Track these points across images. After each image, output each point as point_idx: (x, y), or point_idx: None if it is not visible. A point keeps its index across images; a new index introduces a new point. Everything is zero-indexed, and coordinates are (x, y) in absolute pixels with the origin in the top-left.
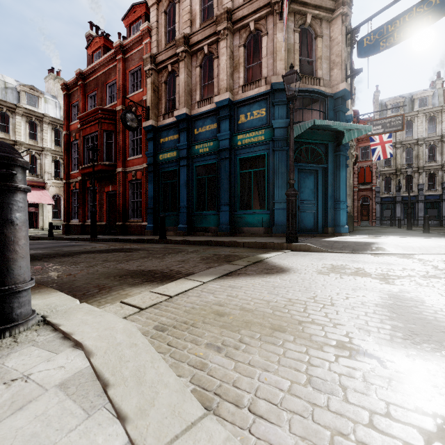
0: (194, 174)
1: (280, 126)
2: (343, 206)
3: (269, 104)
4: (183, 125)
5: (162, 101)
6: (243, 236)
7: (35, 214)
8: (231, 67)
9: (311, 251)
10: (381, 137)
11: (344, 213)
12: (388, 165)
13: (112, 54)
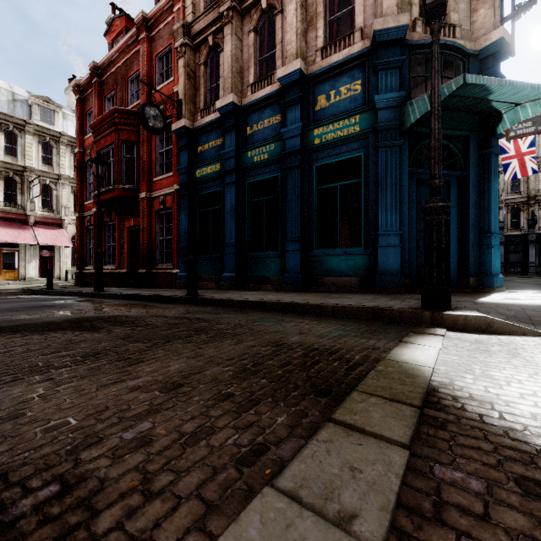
0: (246, 195)
1: (388, 105)
2: (495, 240)
3: (368, 72)
4: (229, 122)
5: (200, 91)
6: (324, 292)
7: (49, 259)
8: (304, 22)
9: (496, 331)
10: (517, 146)
11: (497, 252)
12: (516, 191)
13: (134, 34)
